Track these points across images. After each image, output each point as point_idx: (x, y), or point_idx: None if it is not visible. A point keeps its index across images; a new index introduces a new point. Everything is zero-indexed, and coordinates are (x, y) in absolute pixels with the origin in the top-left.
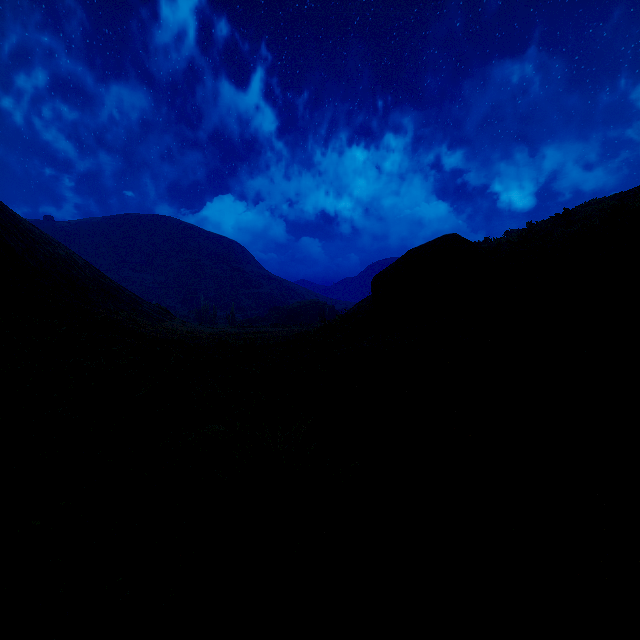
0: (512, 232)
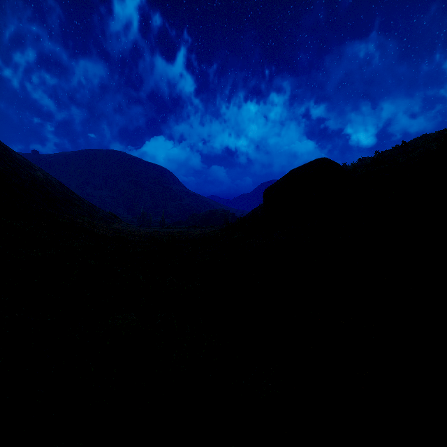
0: (363, 159)
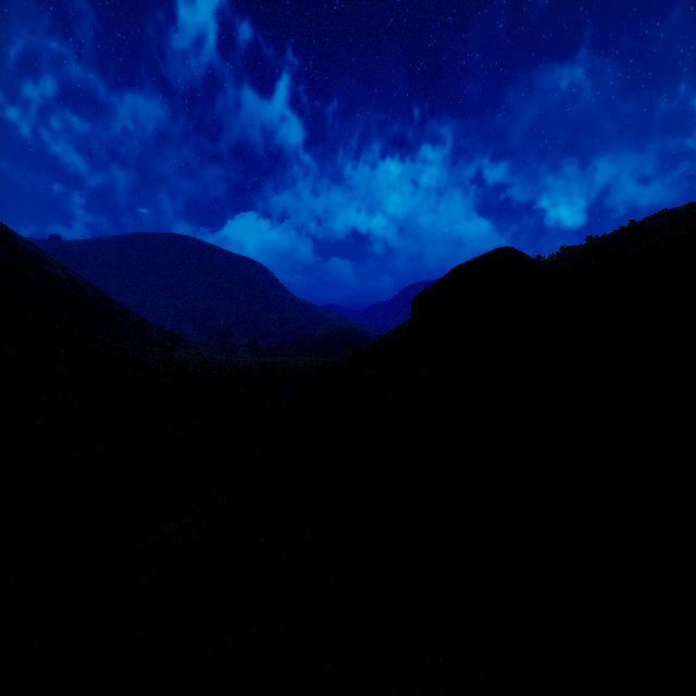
0: (568, 249)
